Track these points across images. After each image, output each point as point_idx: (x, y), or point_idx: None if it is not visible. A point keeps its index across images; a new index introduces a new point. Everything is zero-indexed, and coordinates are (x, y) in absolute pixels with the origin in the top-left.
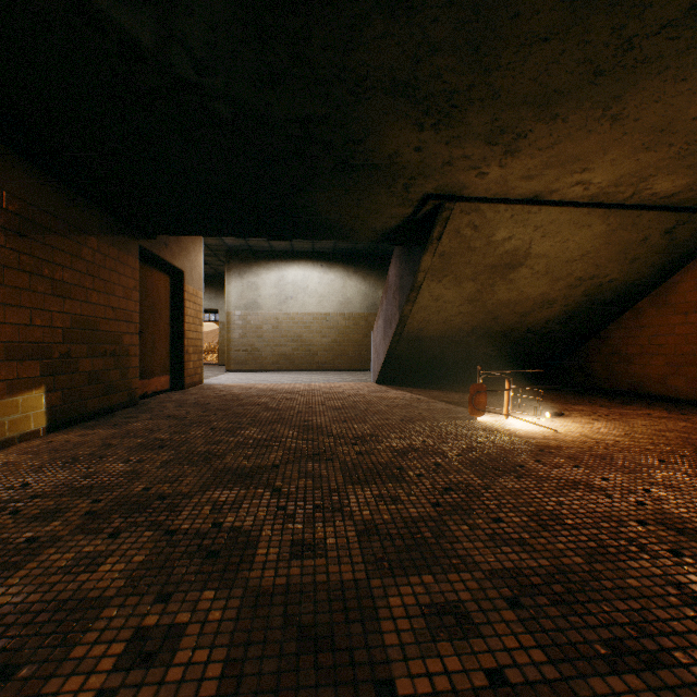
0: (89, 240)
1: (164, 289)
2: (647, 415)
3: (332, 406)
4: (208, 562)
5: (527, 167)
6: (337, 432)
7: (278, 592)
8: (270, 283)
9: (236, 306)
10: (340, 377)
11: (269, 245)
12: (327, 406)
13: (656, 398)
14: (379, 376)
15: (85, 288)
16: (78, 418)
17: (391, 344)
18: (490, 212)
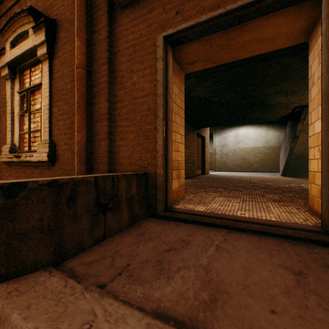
0: (189, 134)
1: (200, 143)
2: None
3: (259, 180)
4: (234, 191)
5: None
6: (259, 183)
7: (247, 193)
8: (231, 136)
9: (217, 146)
10: (263, 174)
11: None
12: (257, 180)
13: None
14: (282, 172)
15: (189, 146)
16: (188, 177)
17: (287, 159)
18: None
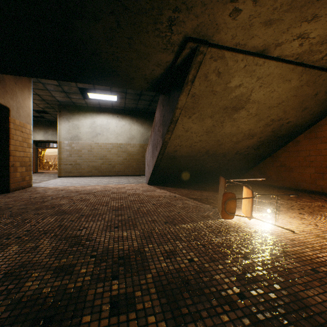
0: None
1: None
2: (324, 207)
3: (113, 207)
4: None
5: (275, 5)
6: (103, 248)
7: None
8: (86, 125)
9: (65, 138)
10: (127, 180)
11: (85, 102)
12: (108, 207)
13: (309, 191)
14: (149, 180)
15: None
16: None
17: (157, 160)
18: (231, 61)
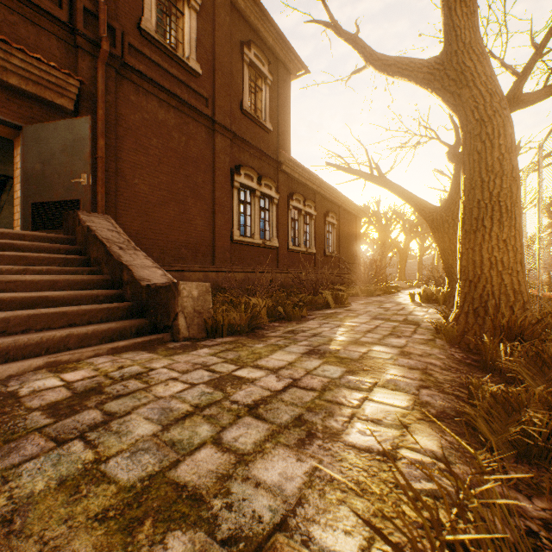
0: None
1: None
2: None
3: None
4: None
5: None
6: None
7: None
8: None
9: None
10: None
11: None
12: None
13: None
14: None
15: None
16: None
17: None
18: None
